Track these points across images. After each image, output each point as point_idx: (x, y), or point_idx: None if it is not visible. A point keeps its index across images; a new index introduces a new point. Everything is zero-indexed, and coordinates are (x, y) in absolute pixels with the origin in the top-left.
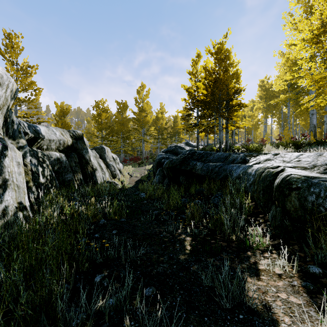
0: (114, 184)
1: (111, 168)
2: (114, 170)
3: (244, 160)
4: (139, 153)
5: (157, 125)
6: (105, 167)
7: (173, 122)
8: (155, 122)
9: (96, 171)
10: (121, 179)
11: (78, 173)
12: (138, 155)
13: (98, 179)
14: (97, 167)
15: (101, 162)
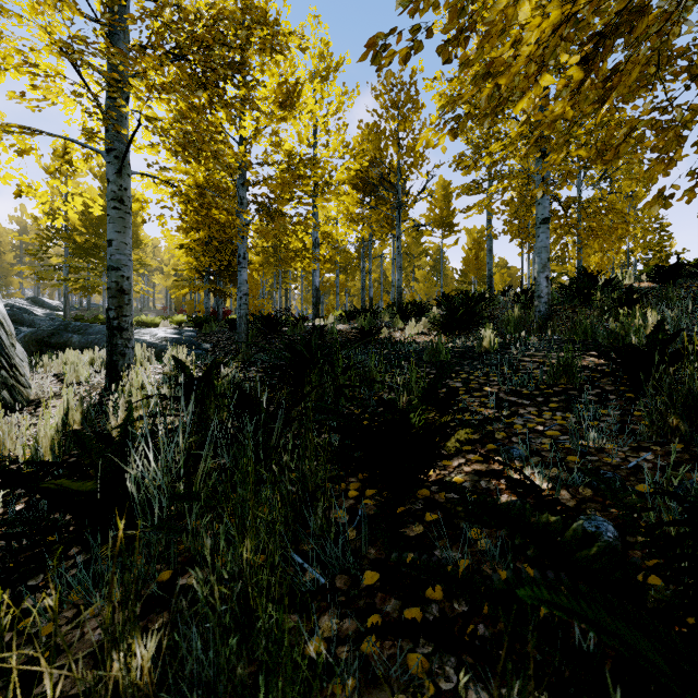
0: None
1: None
2: None
3: None
4: None
5: None
6: None
7: None
8: None
9: None
10: None
11: None
12: None
13: None
14: None
15: None
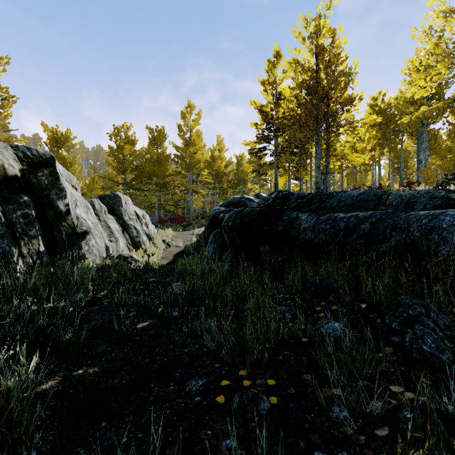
0: (131, 261)
1: (131, 232)
2: (137, 235)
3: (450, 199)
4: (185, 211)
5: (212, 169)
6: (120, 230)
7: (237, 166)
8: (210, 163)
9: (87, 236)
10: (149, 250)
11: (34, 239)
12: (185, 214)
13: (93, 251)
14: (92, 228)
15: (112, 220)
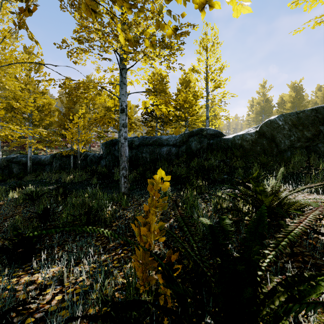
0: None
1: None
2: None
3: None
4: None
5: None
6: None
7: None
8: None
9: None
10: None
11: None
12: None
13: None
14: None
15: None
